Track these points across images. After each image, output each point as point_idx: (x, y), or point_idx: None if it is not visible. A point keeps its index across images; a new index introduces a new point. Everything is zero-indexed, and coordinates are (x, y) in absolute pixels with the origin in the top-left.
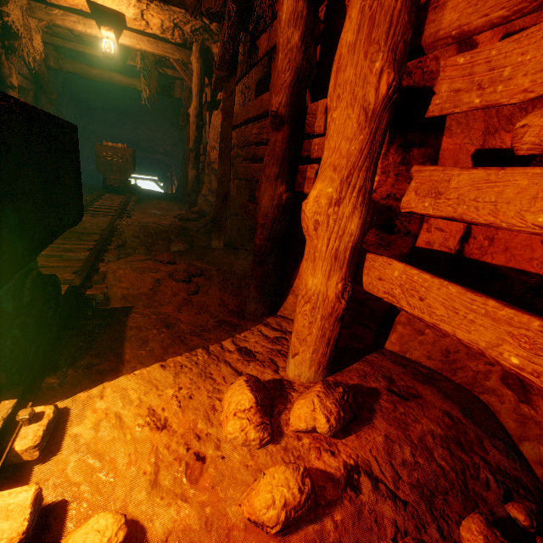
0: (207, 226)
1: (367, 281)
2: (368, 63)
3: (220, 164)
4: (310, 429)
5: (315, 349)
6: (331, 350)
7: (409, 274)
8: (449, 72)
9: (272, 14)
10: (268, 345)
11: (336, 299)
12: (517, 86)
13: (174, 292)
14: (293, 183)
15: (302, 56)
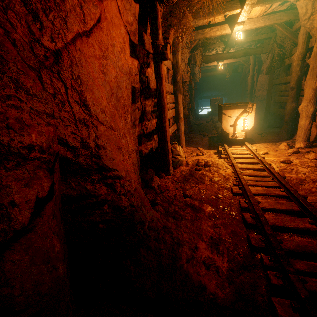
0: (257, 121)
1: (316, 121)
2: (312, 81)
3: (267, 98)
4: (299, 147)
5: (302, 138)
6: (307, 138)
7: None
8: None
9: (290, 55)
10: (289, 143)
11: (307, 125)
12: None
13: (257, 136)
14: (298, 102)
15: (299, 72)
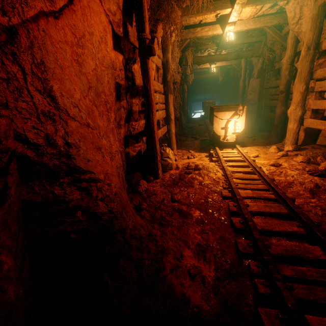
0: (249, 125)
1: (304, 124)
2: (300, 85)
3: (258, 102)
4: (288, 150)
5: (291, 141)
6: (295, 141)
7: (311, 120)
8: (316, 84)
9: (280, 59)
10: (279, 147)
11: (295, 129)
12: (324, 88)
13: (248, 140)
14: (287, 106)
15: (288, 76)
